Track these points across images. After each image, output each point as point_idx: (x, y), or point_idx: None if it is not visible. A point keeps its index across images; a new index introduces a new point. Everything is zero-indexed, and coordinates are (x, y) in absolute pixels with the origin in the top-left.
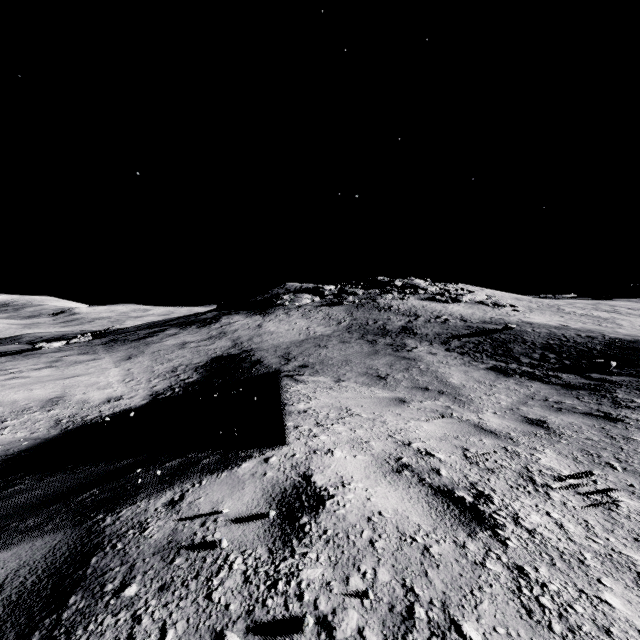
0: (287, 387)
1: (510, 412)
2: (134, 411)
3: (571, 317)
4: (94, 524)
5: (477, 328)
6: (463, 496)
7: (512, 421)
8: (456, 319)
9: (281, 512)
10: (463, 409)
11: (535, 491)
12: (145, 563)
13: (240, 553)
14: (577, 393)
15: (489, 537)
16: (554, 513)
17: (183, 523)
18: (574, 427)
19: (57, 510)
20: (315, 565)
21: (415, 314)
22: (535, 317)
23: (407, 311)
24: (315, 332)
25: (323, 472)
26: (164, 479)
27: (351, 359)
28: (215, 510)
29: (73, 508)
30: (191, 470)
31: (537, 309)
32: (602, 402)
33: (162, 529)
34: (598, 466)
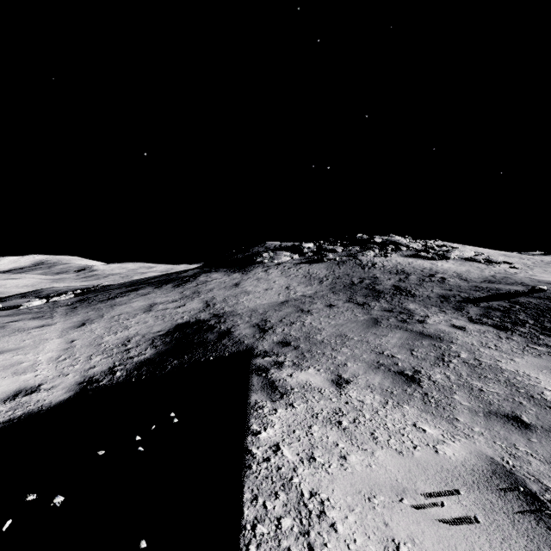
0: (253, 428)
1: None
2: (43, 414)
3: None
4: None
5: (489, 289)
6: None
7: None
8: (454, 278)
9: None
10: None
11: None
12: None
13: None
14: None
15: None
16: None
17: None
18: None
19: None
20: None
21: (403, 272)
22: (543, 275)
23: (393, 268)
24: (296, 292)
25: None
26: None
27: (346, 333)
28: None
29: None
30: None
31: (535, 266)
32: None
33: None
34: None
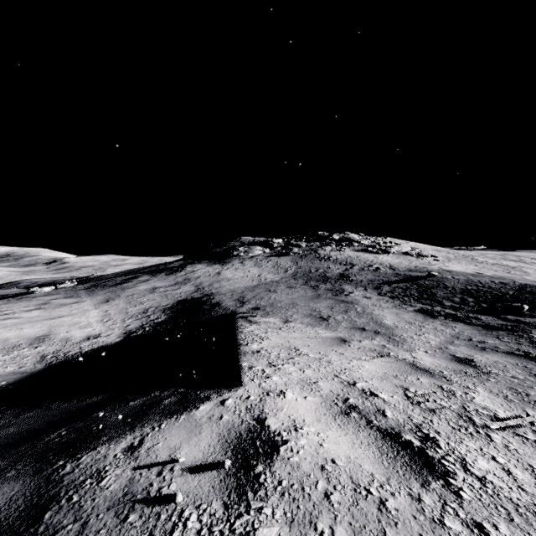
0: (242, 328)
1: (439, 351)
2: (110, 347)
3: (484, 266)
4: (54, 472)
5: (404, 275)
6: (410, 440)
7: (442, 359)
8: (386, 267)
9: (236, 460)
10: (398, 348)
11: (476, 433)
12: (98, 520)
13: (195, 508)
14: (497, 333)
15: (442, 487)
16: (499, 457)
17: (140, 472)
18: (499, 366)
19: (24, 452)
20: (271, 523)
21: (351, 263)
22: (453, 266)
23: (344, 261)
24: (266, 279)
25: (276, 415)
26: (127, 420)
27: (297, 302)
28: (172, 457)
29: (38, 451)
30: (153, 411)
31: (454, 259)
32: (521, 342)
33: (119, 479)
34: (528, 405)
